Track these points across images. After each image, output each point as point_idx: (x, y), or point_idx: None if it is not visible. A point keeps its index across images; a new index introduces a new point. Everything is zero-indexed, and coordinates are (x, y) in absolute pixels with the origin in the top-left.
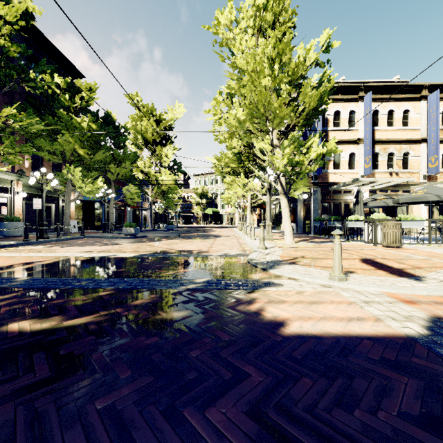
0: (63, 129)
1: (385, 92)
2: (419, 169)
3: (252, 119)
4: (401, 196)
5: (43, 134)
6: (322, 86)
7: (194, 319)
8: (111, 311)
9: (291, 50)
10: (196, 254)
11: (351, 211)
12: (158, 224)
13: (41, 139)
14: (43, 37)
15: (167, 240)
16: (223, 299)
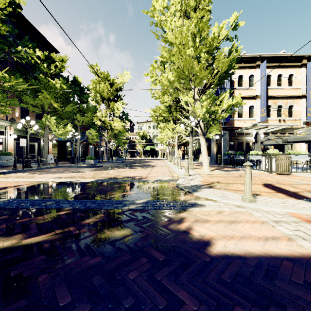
0: (42, 89)
1: (275, 61)
2: (300, 117)
3: (179, 80)
4: (289, 137)
5: (28, 92)
6: (231, 55)
7: (134, 238)
8: (65, 230)
9: (209, 27)
10: (137, 179)
11: (251, 148)
12: (111, 157)
13: (27, 96)
14: (28, 23)
15: (117, 169)
16: (158, 218)
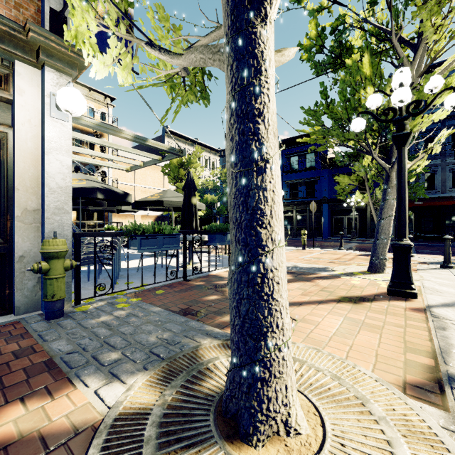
0: None
1: None
2: None
3: None
4: None
5: None
6: None
7: None
8: None
9: None
10: None
11: None
12: None
13: None
14: None
15: None
16: None
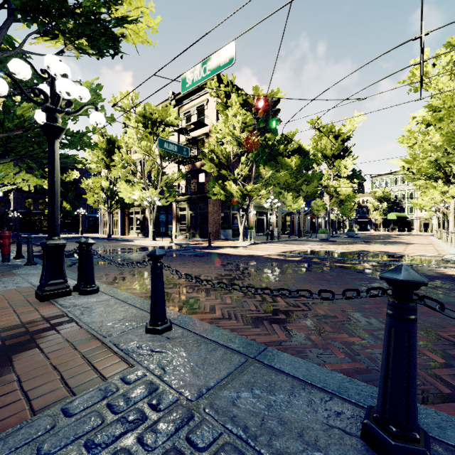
0: (279, 168)
1: None
2: None
3: (449, 143)
4: None
5: None
6: None
7: None
8: (367, 265)
9: None
10: (393, 253)
11: None
12: (335, 231)
13: None
14: None
15: (358, 244)
16: (422, 268)
